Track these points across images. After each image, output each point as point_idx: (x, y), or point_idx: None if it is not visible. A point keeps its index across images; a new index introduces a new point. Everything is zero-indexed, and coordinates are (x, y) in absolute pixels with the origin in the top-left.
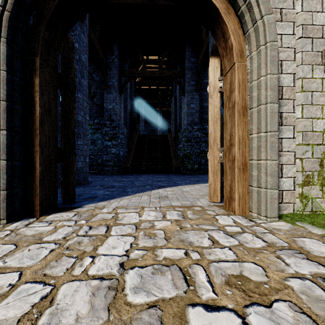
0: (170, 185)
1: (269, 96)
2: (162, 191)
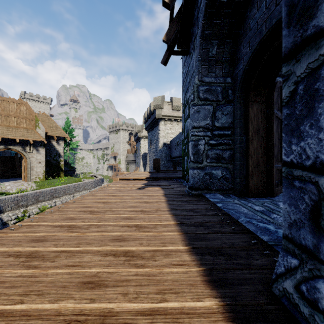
0: (15, 180)
1: (29, 168)
2: (12, 181)
